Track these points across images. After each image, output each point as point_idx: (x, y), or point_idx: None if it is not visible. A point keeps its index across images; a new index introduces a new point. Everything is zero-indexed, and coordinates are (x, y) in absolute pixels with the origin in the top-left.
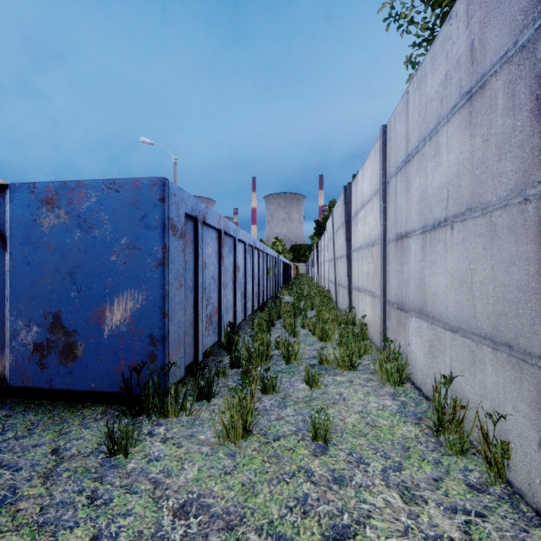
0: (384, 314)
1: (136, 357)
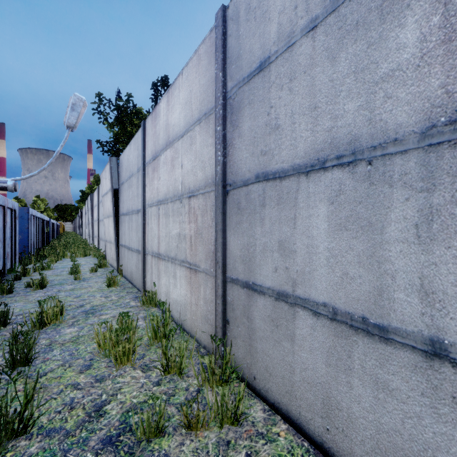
0: (98, 242)
1: (19, 251)
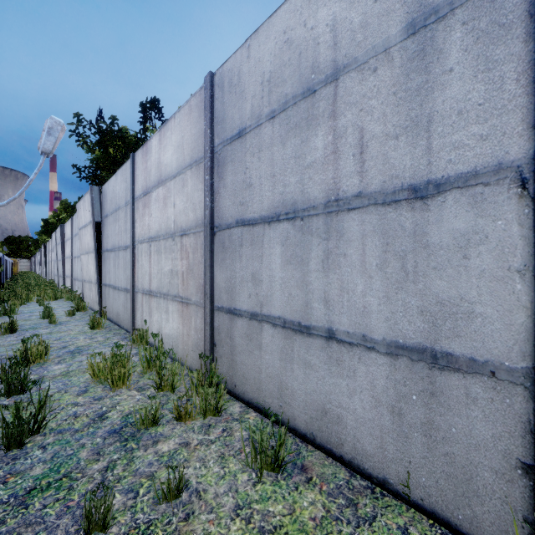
0: (72, 283)
1: None
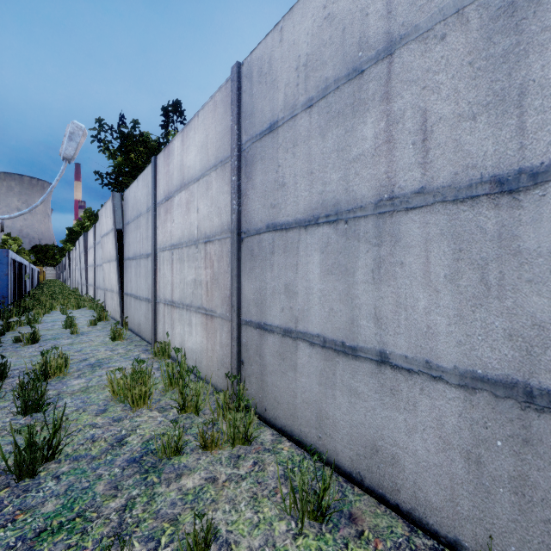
0: (95, 292)
1: None
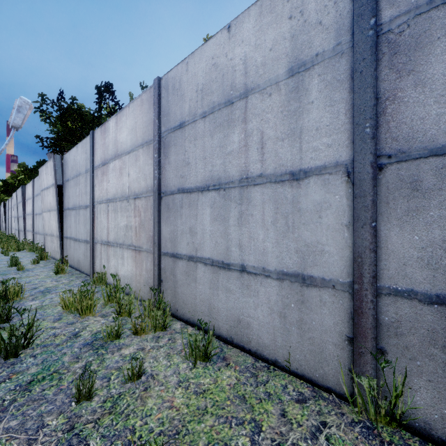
0: (33, 236)
1: None
